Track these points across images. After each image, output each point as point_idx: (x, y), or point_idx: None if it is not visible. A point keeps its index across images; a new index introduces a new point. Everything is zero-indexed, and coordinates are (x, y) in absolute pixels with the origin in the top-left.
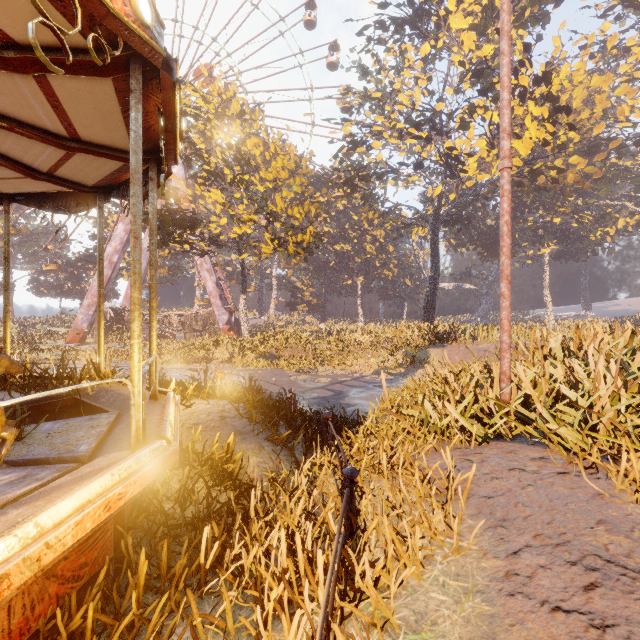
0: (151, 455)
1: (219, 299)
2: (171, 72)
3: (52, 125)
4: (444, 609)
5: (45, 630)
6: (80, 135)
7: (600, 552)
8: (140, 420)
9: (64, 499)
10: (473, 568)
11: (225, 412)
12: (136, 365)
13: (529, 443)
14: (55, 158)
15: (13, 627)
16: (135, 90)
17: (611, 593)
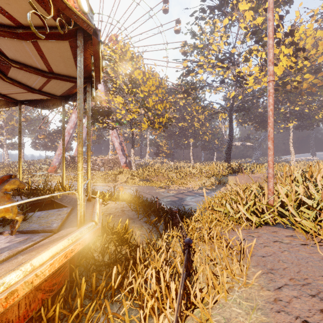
0: (87, 230)
1: (121, 151)
2: (97, 36)
3: (40, 66)
4: (240, 317)
5: (36, 316)
6: (53, 70)
7: None
8: (82, 212)
9: (44, 252)
10: (255, 295)
11: (124, 208)
12: (80, 184)
13: (284, 227)
14: (42, 82)
15: (20, 314)
16: (79, 46)
17: None
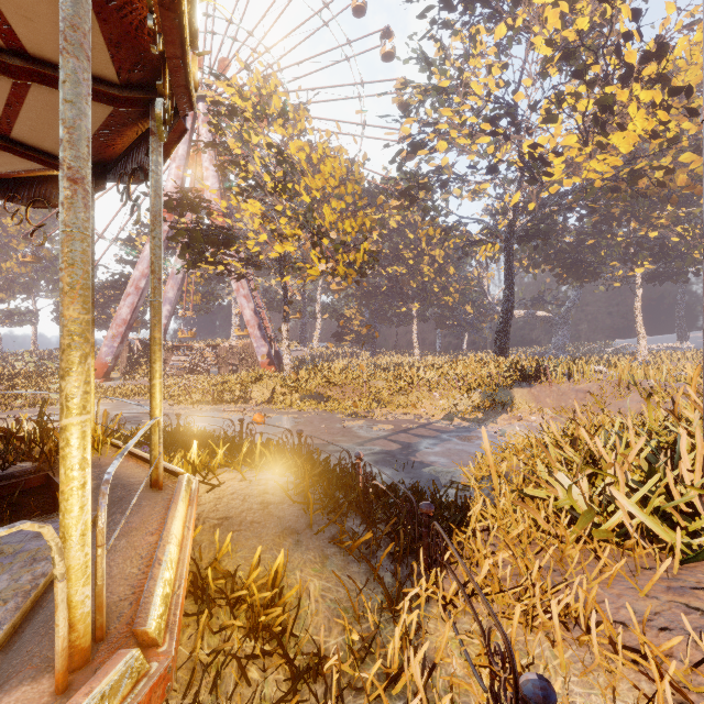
0: None
1: (258, 329)
2: None
3: None
4: None
5: None
6: (22, 41)
7: None
8: (84, 601)
9: None
10: None
11: (268, 494)
12: (73, 476)
13: None
14: None
15: None
16: None
17: None
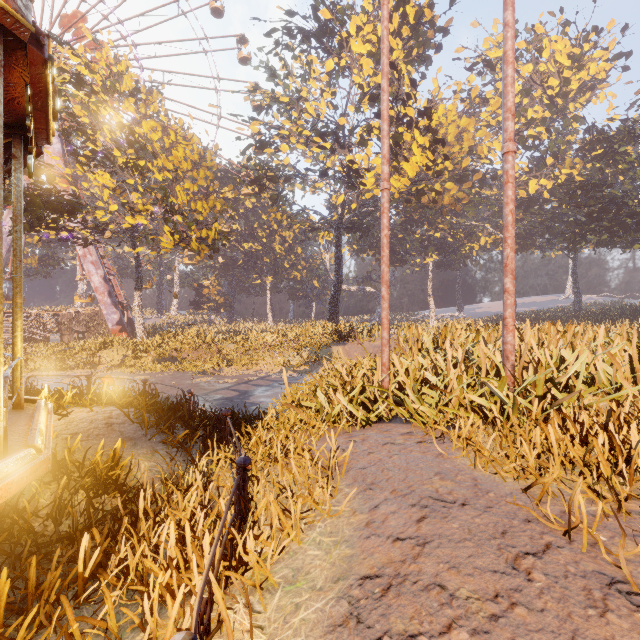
0: (15, 465)
1: (108, 296)
2: (41, 48)
3: None
4: (317, 561)
5: None
6: None
7: (432, 494)
8: None
9: None
10: (344, 525)
11: (112, 418)
12: None
13: (402, 422)
14: None
15: None
16: None
17: (433, 520)
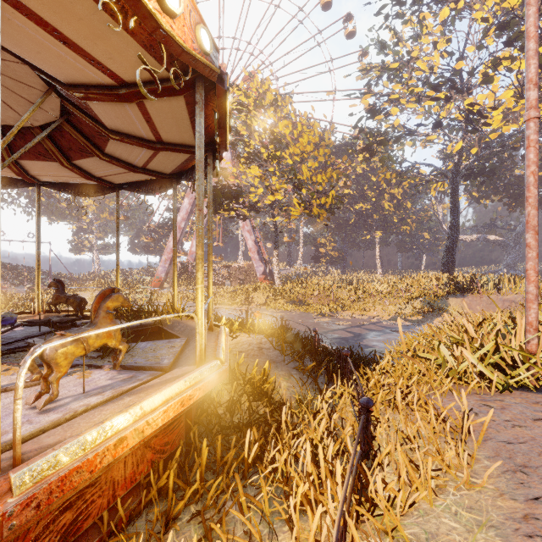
0: (210, 370)
1: (257, 254)
2: (223, 83)
3: (146, 134)
4: (455, 535)
5: (144, 482)
6: (163, 138)
7: None
8: (202, 344)
9: (156, 394)
10: (488, 505)
11: (262, 344)
12: (200, 304)
13: None
14: (147, 156)
15: (127, 475)
16: (199, 102)
17: None
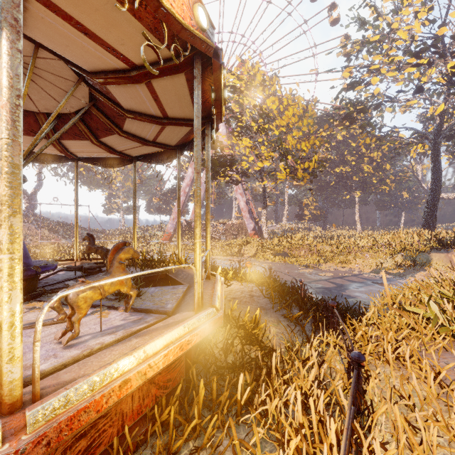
0: (206, 317)
1: (248, 213)
2: (218, 58)
3: (154, 111)
4: None
5: (149, 414)
6: (168, 114)
7: None
8: (200, 293)
9: (158, 338)
10: None
11: (253, 292)
12: (198, 256)
13: None
14: (156, 131)
15: (134, 408)
16: (197, 76)
17: None
